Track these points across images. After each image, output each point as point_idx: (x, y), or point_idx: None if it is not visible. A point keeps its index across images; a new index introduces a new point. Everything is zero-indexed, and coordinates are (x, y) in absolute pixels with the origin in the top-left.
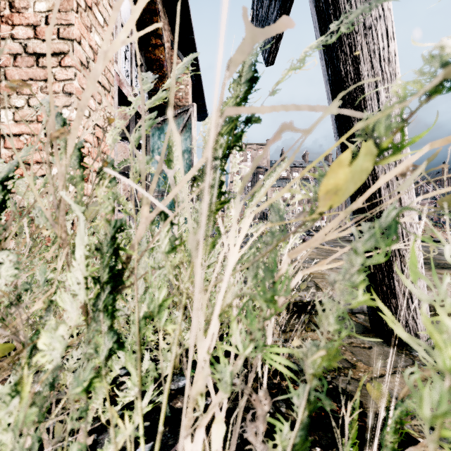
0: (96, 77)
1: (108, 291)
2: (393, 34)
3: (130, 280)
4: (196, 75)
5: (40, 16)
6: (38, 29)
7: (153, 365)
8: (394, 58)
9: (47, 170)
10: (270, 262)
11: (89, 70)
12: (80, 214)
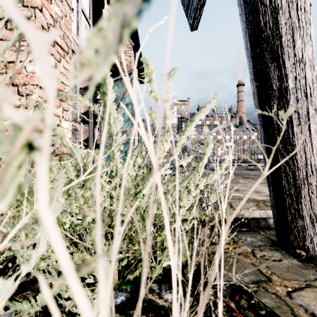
0: None
1: None
2: None
3: None
4: (138, 49)
5: None
6: None
7: None
8: (310, 9)
9: None
10: None
11: None
12: None
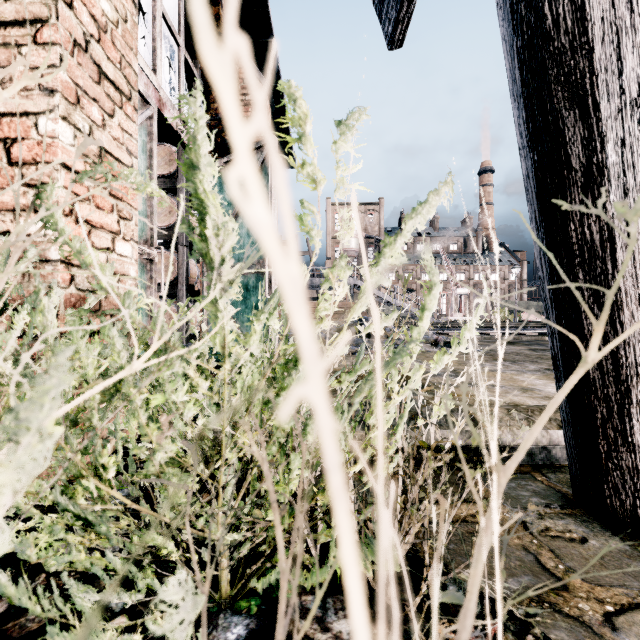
0: None
1: None
2: None
3: None
4: (278, 98)
5: None
6: None
7: None
8: None
9: (12, 222)
10: None
11: (89, 56)
12: None
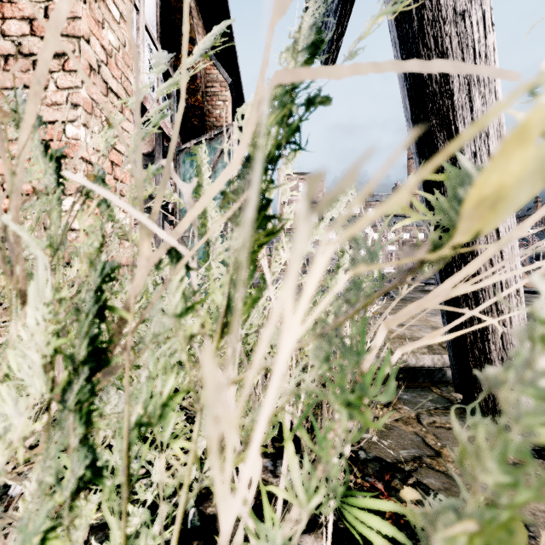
0: (59, 25)
1: (85, 377)
2: (492, 23)
3: (118, 359)
4: (237, 89)
5: (38, 7)
6: (35, 23)
7: (147, 514)
8: (493, 54)
9: None
10: (353, 336)
11: (100, 77)
12: (39, 253)
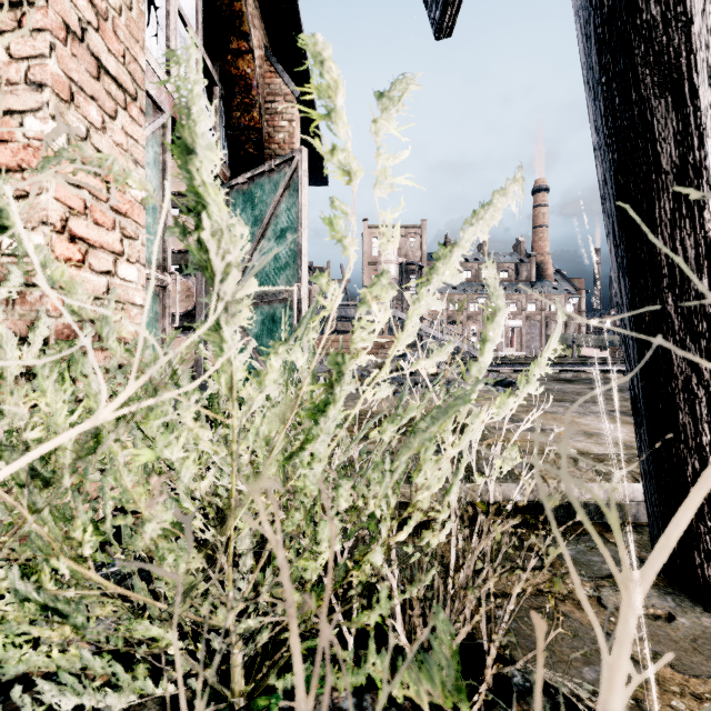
0: None
1: None
2: None
3: None
4: (309, 107)
5: None
6: None
7: None
8: None
9: None
10: None
11: (86, 47)
12: None
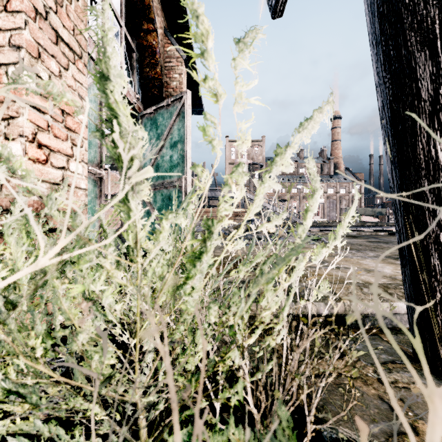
0: None
1: None
2: None
3: None
4: (192, 65)
5: None
6: None
7: None
8: None
9: None
10: None
11: (48, 23)
12: None
